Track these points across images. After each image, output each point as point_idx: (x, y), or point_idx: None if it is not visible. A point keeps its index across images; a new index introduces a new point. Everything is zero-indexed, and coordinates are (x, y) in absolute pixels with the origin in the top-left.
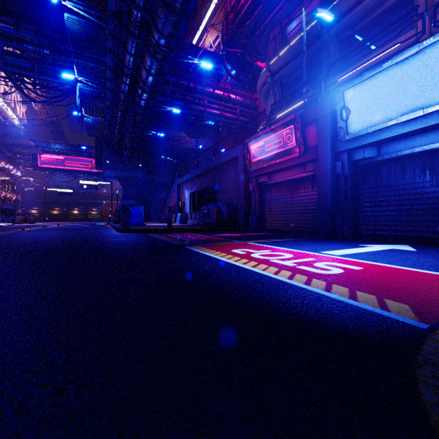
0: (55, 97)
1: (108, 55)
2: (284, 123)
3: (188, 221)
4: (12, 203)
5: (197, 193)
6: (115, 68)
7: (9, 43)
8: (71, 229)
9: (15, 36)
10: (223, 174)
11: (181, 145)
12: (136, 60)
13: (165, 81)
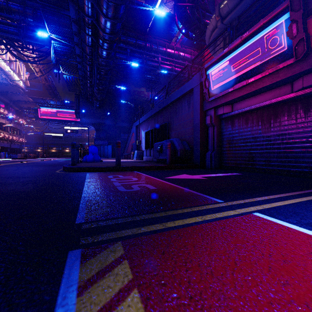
0: (37, 57)
1: (70, 5)
2: (265, 23)
3: (143, 158)
4: (18, 144)
5: (152, 132)
6: (78, 20)
7: (0, 12)
8: (33, 165)
9: (5, 7)
10: (176, 111)
11: (140, 98)
12: (93, 6)
13: (126, 42)
